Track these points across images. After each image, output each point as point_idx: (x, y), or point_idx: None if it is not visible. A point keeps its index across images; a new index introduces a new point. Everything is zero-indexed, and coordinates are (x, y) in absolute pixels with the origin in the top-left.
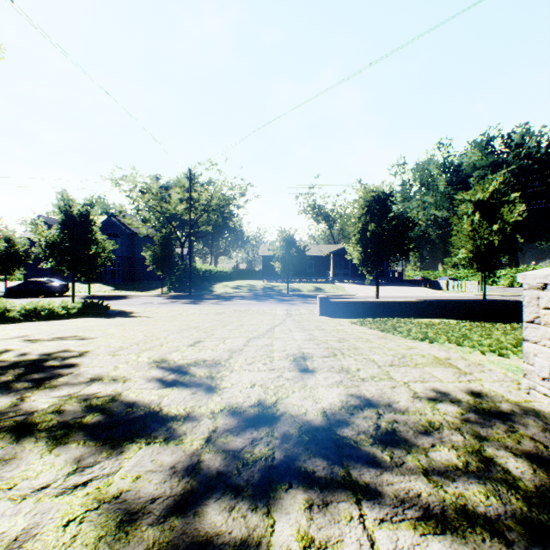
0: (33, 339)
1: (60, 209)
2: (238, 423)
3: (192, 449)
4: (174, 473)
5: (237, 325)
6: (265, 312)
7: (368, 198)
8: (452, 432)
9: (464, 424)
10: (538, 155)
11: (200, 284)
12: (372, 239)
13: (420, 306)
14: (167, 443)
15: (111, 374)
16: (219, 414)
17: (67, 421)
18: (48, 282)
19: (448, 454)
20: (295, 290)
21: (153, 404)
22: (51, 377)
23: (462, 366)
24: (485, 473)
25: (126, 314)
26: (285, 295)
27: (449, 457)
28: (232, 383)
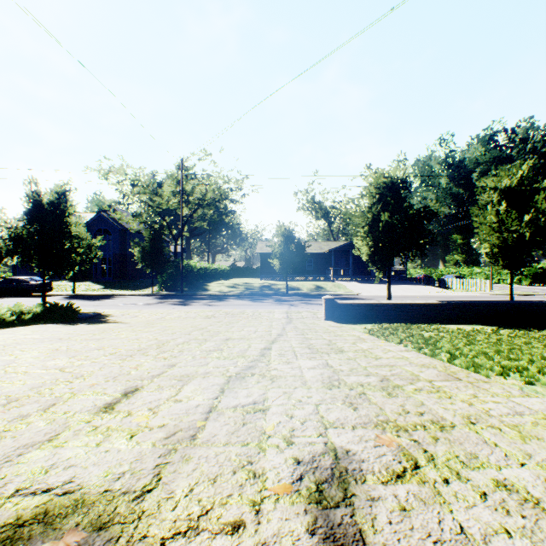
0: None
1: (28, 197)
2: None
3: None
4: None
5: (221, 339)
6: (262, 315)
7: (379, 184)
8: None
9: None
10: (544, 149)
11: (195, 283)
12: (384, 231)
13: (443, 309)
14: None
15: None
16: None
17: None
18: (28, 280)
19: None
20: (294, 288)
21: None
22: None
23: None
24: None
25: (100, 318)
26: (284, 294)
27: None
28: None
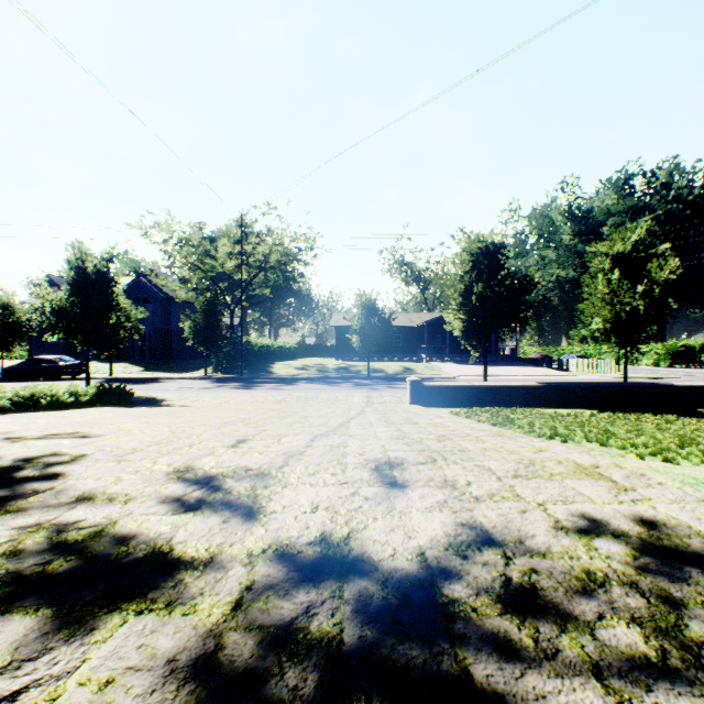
0: (15, 437)
1: (70, 264)
2: (288, 573)
3: (210, 623)
4: (170, 674)
5: (300, 417)
6: (339, 399)
7: (473, 250)
8: (626, 591)
9: (642, 577)
10: (690, 197)
11: (255, 364)
12: (479, 304)
13: (542, 391)
14: (169, 611)
15: (108, 490)
16: (260, 558)
17: (21, 570)
18: (57, 360)
19: (628, 633)
20: (377, 370)
21: (161, 540)
22: (19, 495)
23: (619, 478)
24: (698, 672)
25: (156, 403)
26: (365, 377)
27: (631, 640)
28: (284, 505)
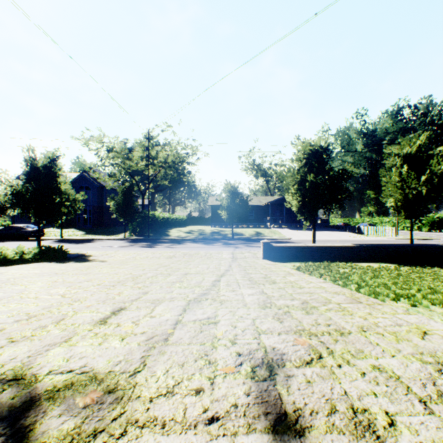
0: None
1: (26, 161)
2: None
3: None
4: None
5: (181, 274)
6: (213, 255)
7: (306, 151)
8: None
9: None
10: (440, 121)
11: (158, 229)
12: (310, 189)
13: (356, 250)
14: None
15: None
16: None
17: None
18: (25, 227)
19: None
20: (238, 234)
21: None
22: None
23: None
24: None
25: (84, 258)
26: (230, 238)
27: None
28: None
